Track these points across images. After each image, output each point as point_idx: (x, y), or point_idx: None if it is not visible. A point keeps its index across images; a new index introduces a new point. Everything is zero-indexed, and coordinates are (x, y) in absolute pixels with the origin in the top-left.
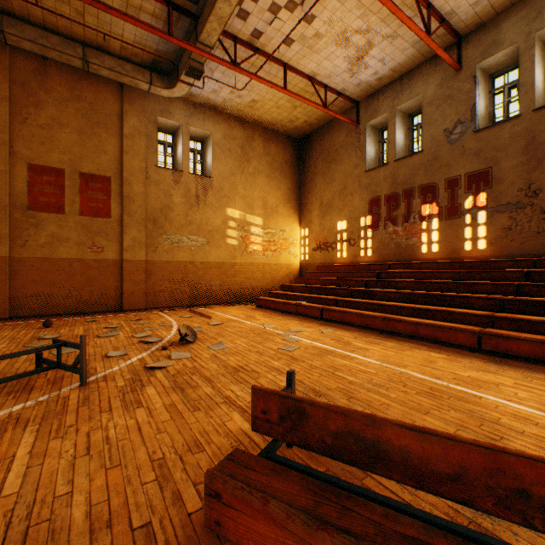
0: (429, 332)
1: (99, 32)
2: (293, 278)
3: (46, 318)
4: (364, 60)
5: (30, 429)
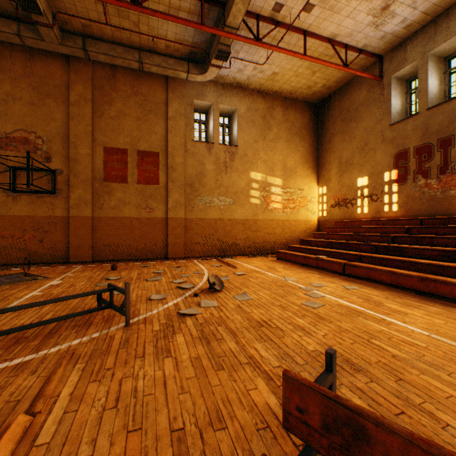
0: None
1: (149, 36)
2: (311, 233)
3: (115, 263)
4: (390, 9)
5: (78, 367)
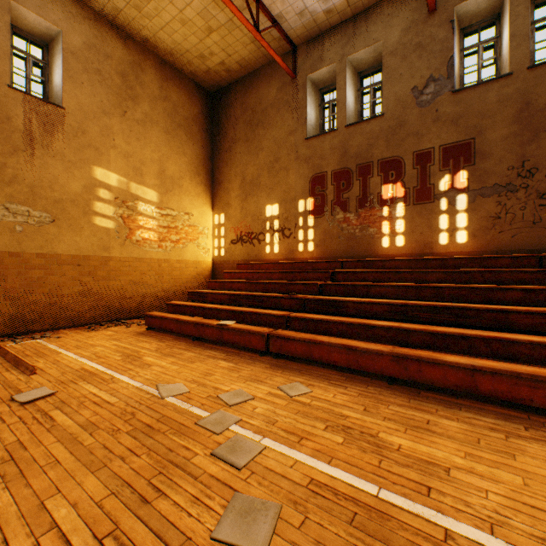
0: (503, 387)
1: None
2: (203, 280)
3: None
4: None
5: None
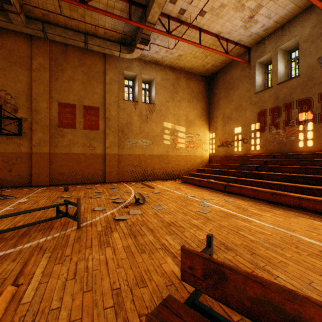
0: (310, 205)
1: (92, 25)
2: (204, 164)
3: (66, 186)
4: (254, 18)
5: (46, 255)
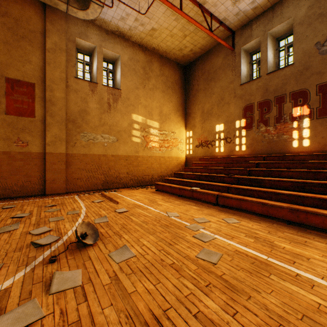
0: None
1: None
2: (181, 167)
3: None
4: None
5: None
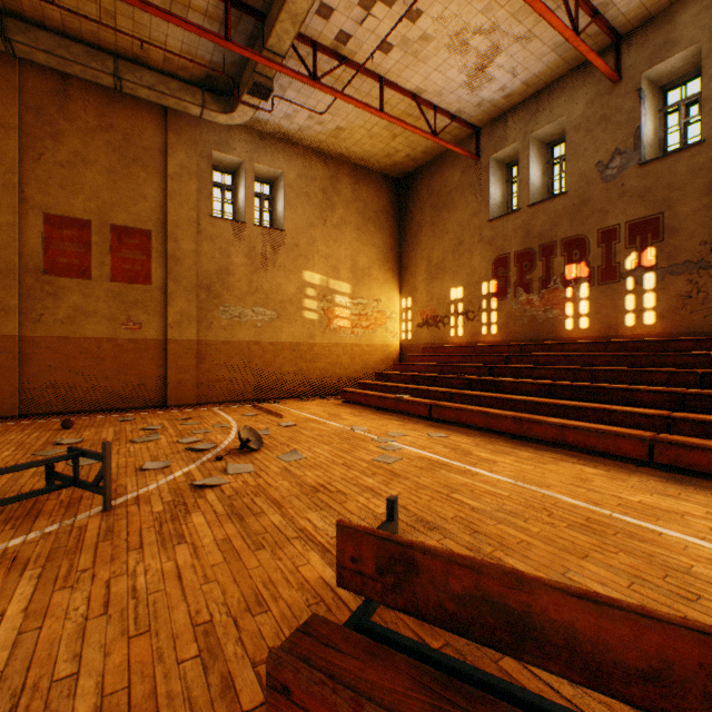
0: (580, 438)
1: (134, 39)
2: (391, 363)
3: (66, 417)
4: (487, 71)
5: (29, 574)
